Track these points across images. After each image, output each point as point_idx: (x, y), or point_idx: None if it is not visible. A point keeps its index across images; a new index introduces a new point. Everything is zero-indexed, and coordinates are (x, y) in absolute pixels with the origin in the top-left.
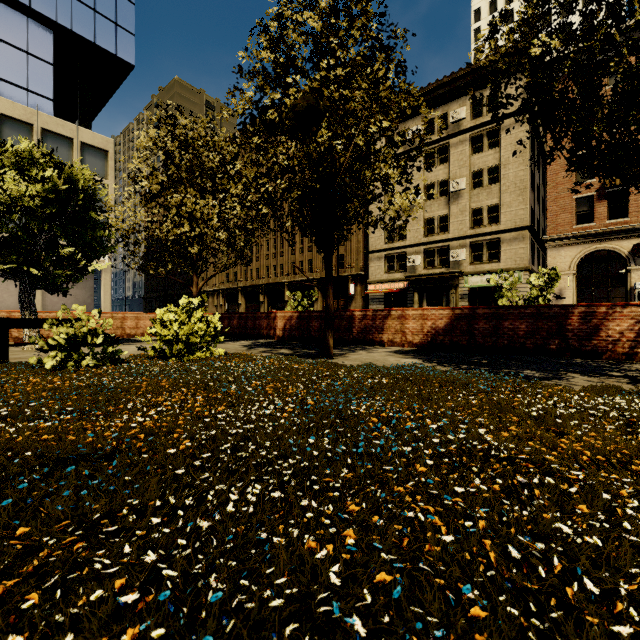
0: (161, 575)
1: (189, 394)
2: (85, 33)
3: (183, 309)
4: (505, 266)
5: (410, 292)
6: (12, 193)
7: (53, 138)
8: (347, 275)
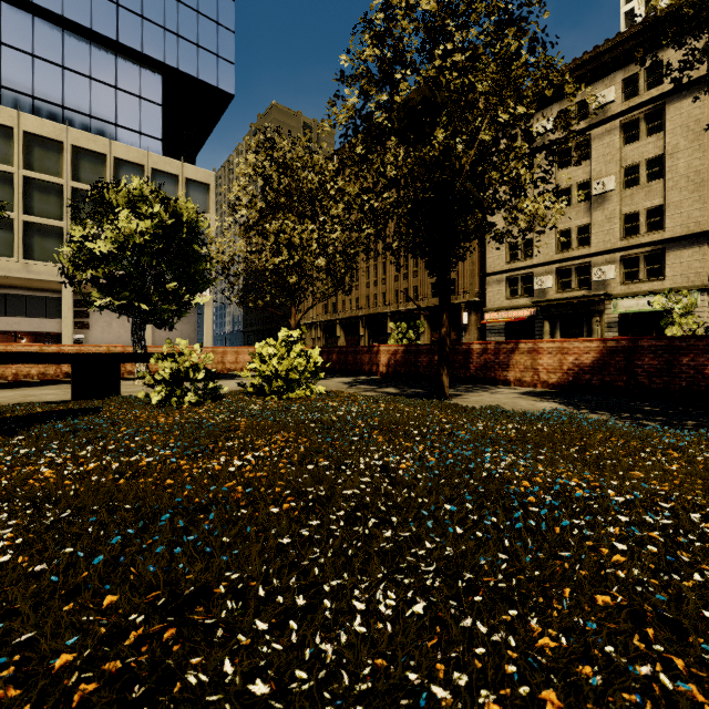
0: (266, 703)
1: (290, 438)
2: (189, 70)
3: (282, 343)
4: (672, 285)
5: (538, 321)
6: (125, 231)
7: (161, 177)
8: (459, 302)
